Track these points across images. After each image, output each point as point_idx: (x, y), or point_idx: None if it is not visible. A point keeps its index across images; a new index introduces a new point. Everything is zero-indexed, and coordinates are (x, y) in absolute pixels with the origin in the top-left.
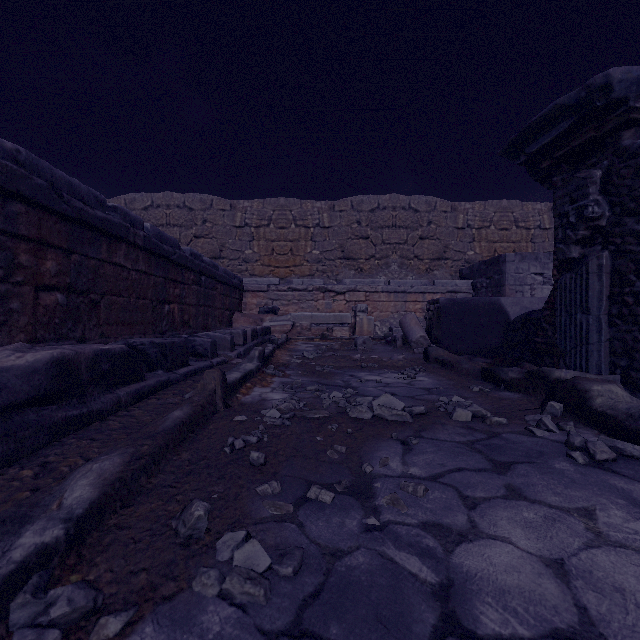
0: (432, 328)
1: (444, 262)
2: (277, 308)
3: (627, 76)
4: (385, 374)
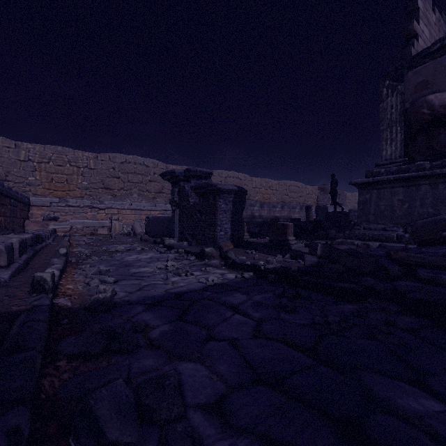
0: (147, 228)
1: (162, 194)
2: (58, 217)
3: (178, 171)
4: (123, 245)
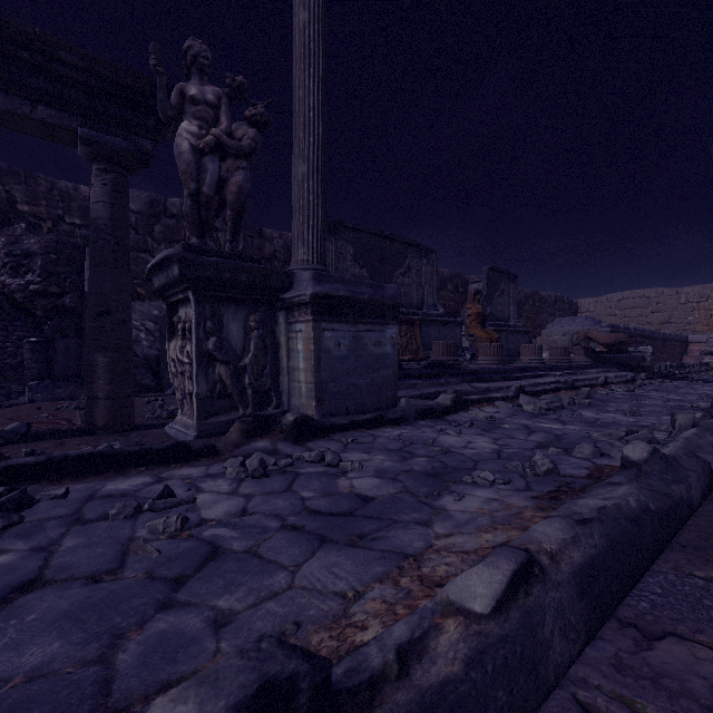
0: None
1: None
2: None
3: None
4: None
